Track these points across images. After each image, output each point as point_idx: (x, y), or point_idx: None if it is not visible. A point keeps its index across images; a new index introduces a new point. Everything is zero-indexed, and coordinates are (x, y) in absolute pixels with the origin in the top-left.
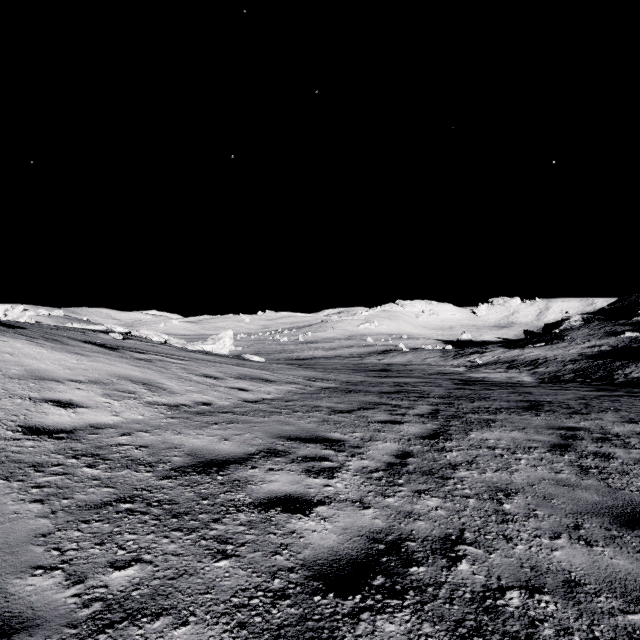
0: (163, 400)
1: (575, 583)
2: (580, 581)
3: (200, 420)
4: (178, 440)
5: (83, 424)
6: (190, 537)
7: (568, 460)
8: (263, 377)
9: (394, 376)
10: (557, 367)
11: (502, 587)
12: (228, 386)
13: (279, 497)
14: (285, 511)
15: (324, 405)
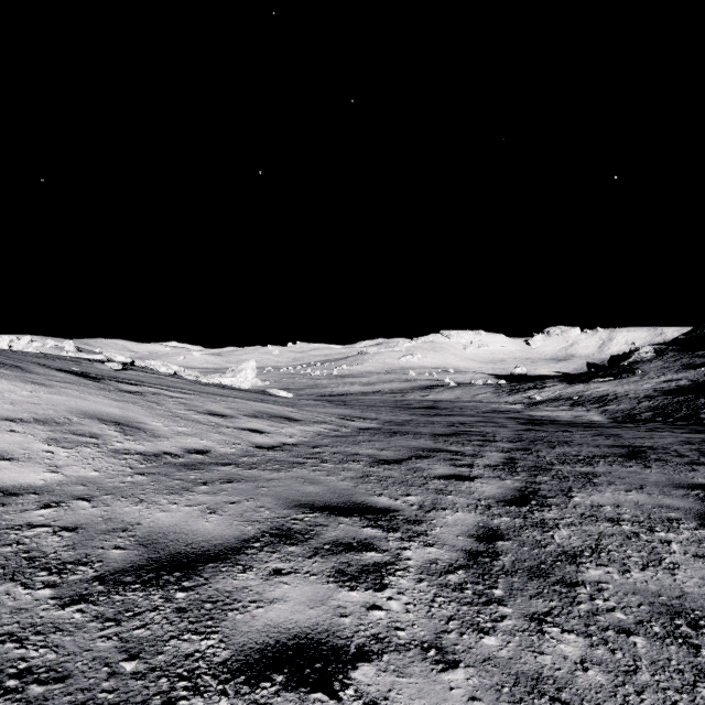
0: (138, 447)
1: None
2: None
3: (183, 477)
4: (134, 515)
5: None
6: None
7: None
8: (286, 415)
9: (444, 414)
10: (631, 404)
11: None
12: (238, 427)
13: (284, 643)
14: (292, 685)
15: (363, 452)
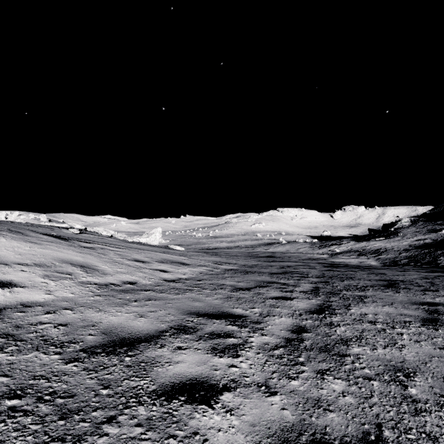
0: (95, 280)
1: None
2: None
3: (123, 297)
4: (97, 317)
5: (14, 302)
6: None
7: (443, 335)
8: (181, 261)
9: (278, 261)
10: (395, 254)
11: None
12: (152, 268)
13: (184, 382)
14: (189, 401)
15: (228, 283)
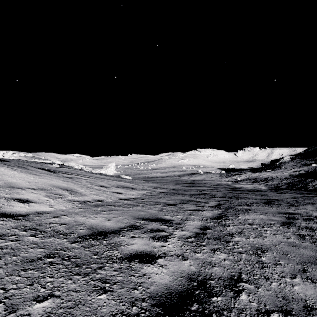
0: (77, 198)
1: (310, 308)
2: (313, 306)
3: (96, 209)
4: (83, 220)
5: (32, 211)
6: (84, 279)
7: (292, 231)
8: (130, 186)
9: (196, 186)
10: (278, 182)
11: (268, 311)
12: (112, 191)
13: (137, 253)
14: (140, 262)
15: (161, 201)
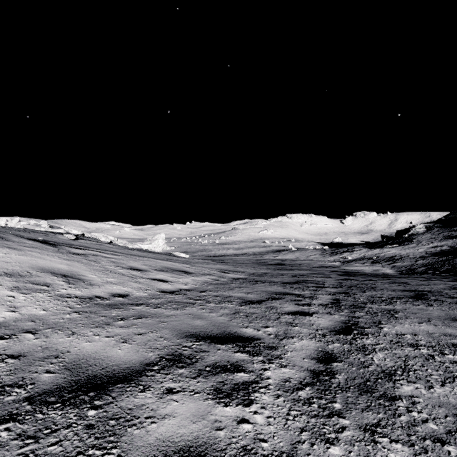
0: (77, 292)
1: None
2: None
3: (107, 314)
4: (65, 344)
5: None
6: None
7: None
8: (183, 269)
9: (289, 269)
10: (411, 262)
11: None
12: (150, 277)
13: (170, 456)
14: None
15: (235, 295)
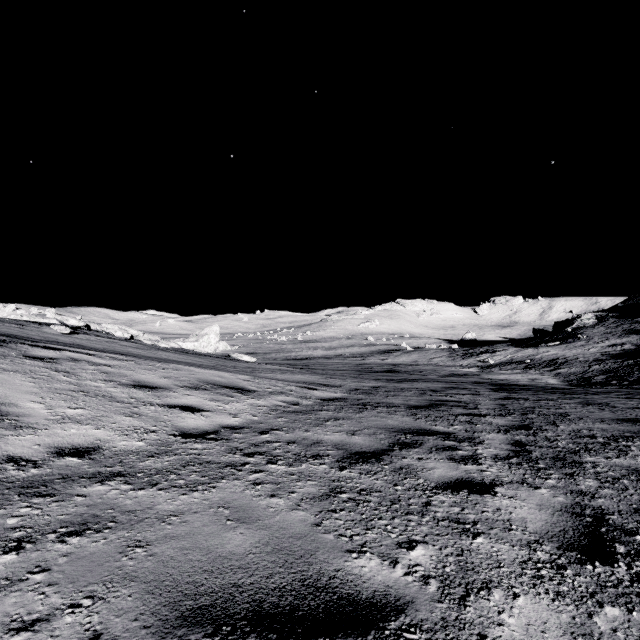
0: None
1: None
2: None
3: None
4: None
5: None
6: None
7: None
8: (236, 385)
9: (409, 379)
10: (582, 368)
11: None
12: (166, 403)
13: None
14: None
15: (328, 439)
